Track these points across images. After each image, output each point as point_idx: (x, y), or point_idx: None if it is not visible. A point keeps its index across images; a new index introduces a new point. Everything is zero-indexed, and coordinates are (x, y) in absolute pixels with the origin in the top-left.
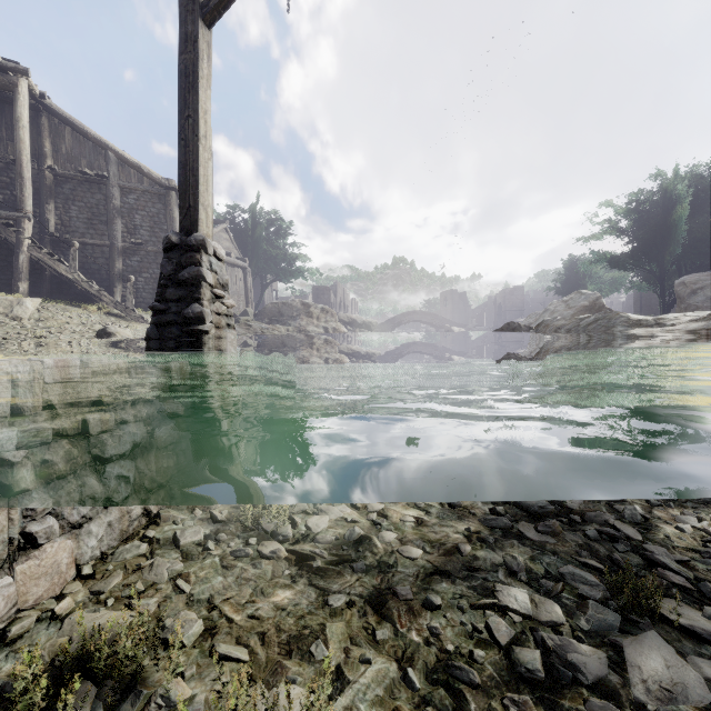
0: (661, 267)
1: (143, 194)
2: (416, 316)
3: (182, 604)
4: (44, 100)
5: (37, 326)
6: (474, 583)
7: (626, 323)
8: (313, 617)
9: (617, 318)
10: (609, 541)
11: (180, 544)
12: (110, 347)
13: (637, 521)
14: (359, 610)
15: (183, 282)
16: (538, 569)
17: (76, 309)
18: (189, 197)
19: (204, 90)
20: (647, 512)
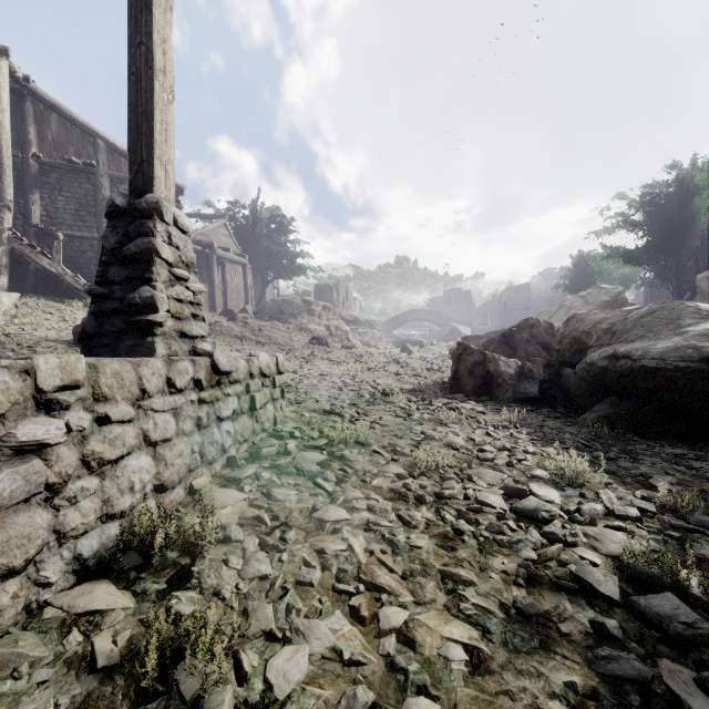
0: (678, 262)
1: None
2: (419, 314)
3: None
4: (29, 84)
5: (11, 322)
6: None
7: (696, 315)
8: None
9: (682, 308)
10: None
11: None
12: None
13: None
14: None
15: (130, 258)
16: None
17: (59, 305)
18: (141, 148)
19: (163, 11)
20: None
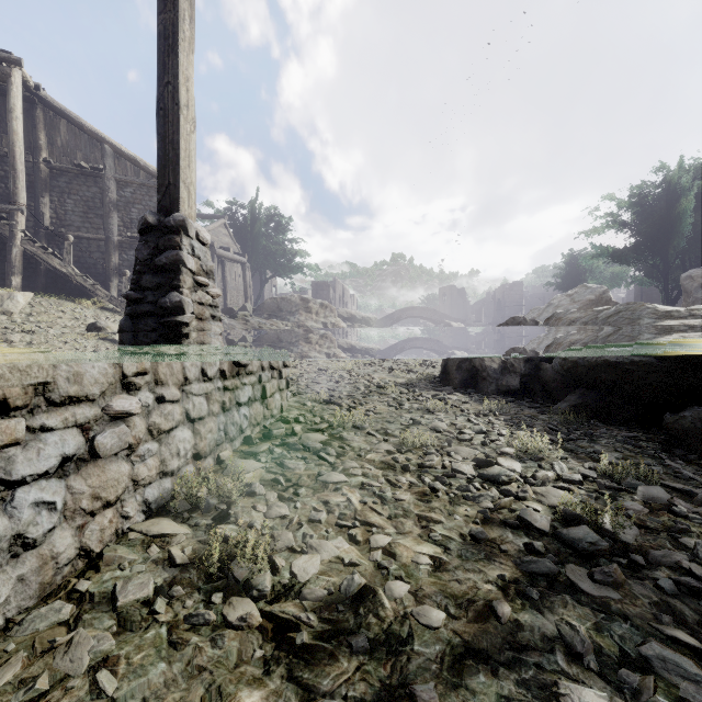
0: (665, 261)
1: (140, 188)
2: (415, 311)
3: None
4: (39, 92)
5: (27, 320)
6: (525, 675)
7: (653, 315)
8: None
9: (642, 309)
10: (691, 596)
11: (117, 605)
12: (100, 342)
13: None
14: None
15: (161, 268)
16: (609, 646)
17: (70, 303)
18: (168, 173)
19: (186, 54)
20: None
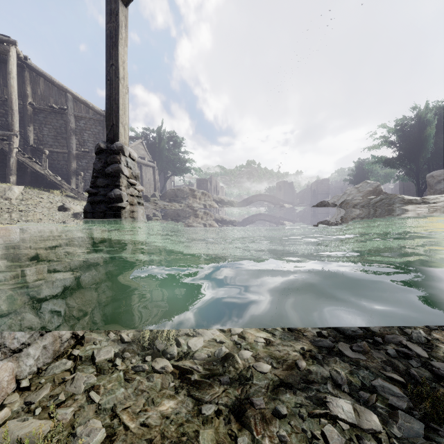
0: (417, 166)
1: (89, 120)
2: (261, 197)
3: (92, 413)
4: (27, 61)
5: (20, 203)
6: (310, 394)
7: (401, 202)
8: (190, 424)
9: (395, 198)
10: (404, 358)
11: (96, 361)
12: (66, 217)
13: (422, 342)
14: (225, 418)
15: (108, 174)
16: (356, 381)
17: (46, 193)
18: (112, 118)
19: (123, 47)
20: (427, 334)
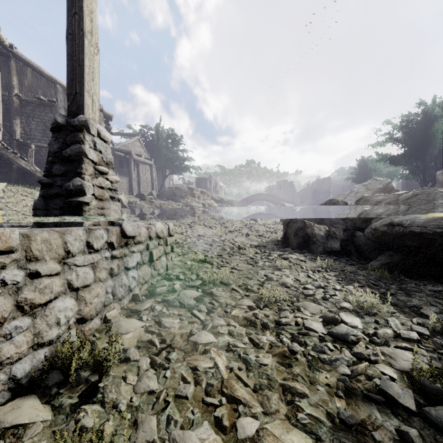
0: (424, 163)
1: None
2: (261, 196)
3: None
4: (13, 49)
5: None
6: None
7: None
8: None
9: (436, 193)
10: None
11: None
12: None
13: None
14: None
15: (67, 158)
16: None
17: (32, 190)
18: (75, 84)
19: None
20: None
